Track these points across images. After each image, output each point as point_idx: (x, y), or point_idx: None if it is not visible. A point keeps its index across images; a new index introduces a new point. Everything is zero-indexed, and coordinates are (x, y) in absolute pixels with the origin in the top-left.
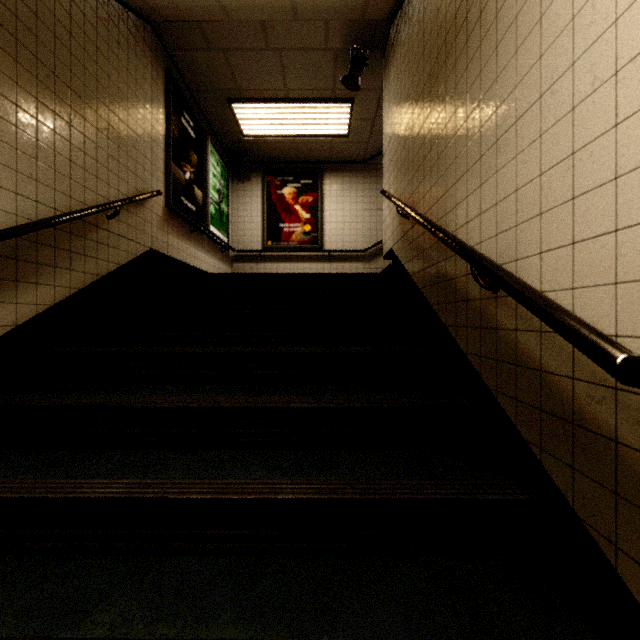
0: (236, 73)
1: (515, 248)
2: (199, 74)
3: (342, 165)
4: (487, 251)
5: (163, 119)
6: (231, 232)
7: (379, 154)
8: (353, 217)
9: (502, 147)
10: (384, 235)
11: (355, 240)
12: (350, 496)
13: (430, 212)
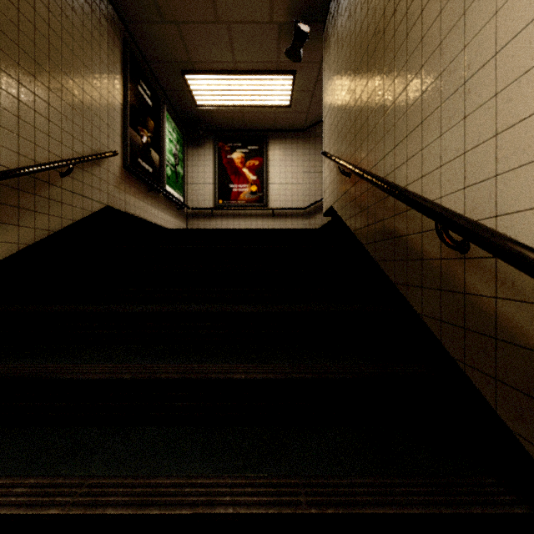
0: (188, 46)
1: (494, 202)
2: (155, 46)
3: (284, 133)
4: (451, 206)
5: (120, 86)
6: (186, 192)
7: (317, 123)
8: (294, 179)
9: (473, 88)
10: (324, 194)
11: (296, 199)
12: (305, 509)
13: (375, 169)
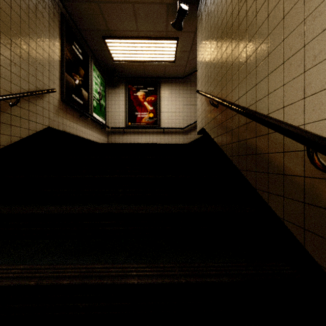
0: (106, 19)
1: None
2: (83, 19)
3: (171, 79)
4: (316, 132)
5: (58, 44)
6: (107, 117)
7: (192, 73)
8: (177, 109)
9: None
10: (198, 119)
11: (178, 122)
12: None
13: (238, 101)
